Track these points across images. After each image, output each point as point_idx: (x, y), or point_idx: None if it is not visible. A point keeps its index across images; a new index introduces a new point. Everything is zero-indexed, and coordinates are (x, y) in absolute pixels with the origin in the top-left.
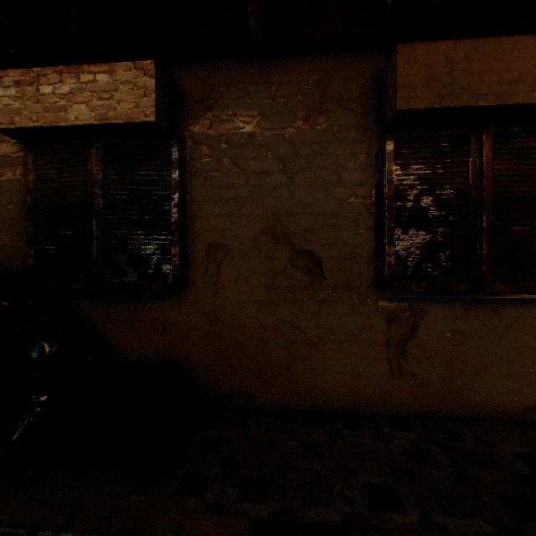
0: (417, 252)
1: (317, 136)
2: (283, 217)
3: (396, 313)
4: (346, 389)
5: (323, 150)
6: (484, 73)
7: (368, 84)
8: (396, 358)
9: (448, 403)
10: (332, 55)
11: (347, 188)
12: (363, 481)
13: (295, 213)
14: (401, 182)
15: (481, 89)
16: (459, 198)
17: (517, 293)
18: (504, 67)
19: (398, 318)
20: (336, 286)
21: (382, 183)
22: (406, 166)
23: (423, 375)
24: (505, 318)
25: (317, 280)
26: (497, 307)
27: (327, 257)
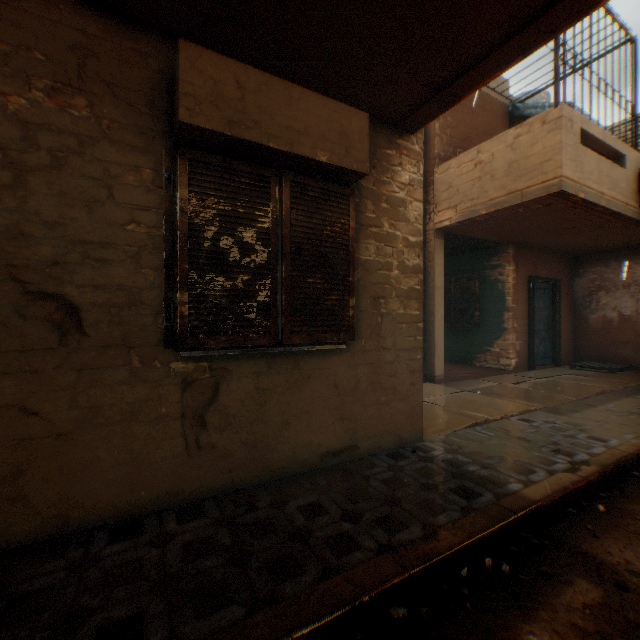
0: (216, 301)
1: (74, 126)
2: (5, 237)
3: (194, 376)
4: (123, 488)
5: (85, 148)
6: (276, 113)
7: (155, 78)
8: (194, 432)
9: (253, 470)
10: (99, 16)
11: (124, 209)
12: (99, 622)
13: (30, 235)
14: (197, 214)
15: (273, 129)
16: (261, 243)
17: (314, 345)
18: (294, 115)
19: (196, 382)
20: (106, 345)
21: (175, 213)
22: (203, 196)
23: (226, 445)
24: (306, 370)
25: (74, 337)
26: (299, 360)
27: (91, 304)
